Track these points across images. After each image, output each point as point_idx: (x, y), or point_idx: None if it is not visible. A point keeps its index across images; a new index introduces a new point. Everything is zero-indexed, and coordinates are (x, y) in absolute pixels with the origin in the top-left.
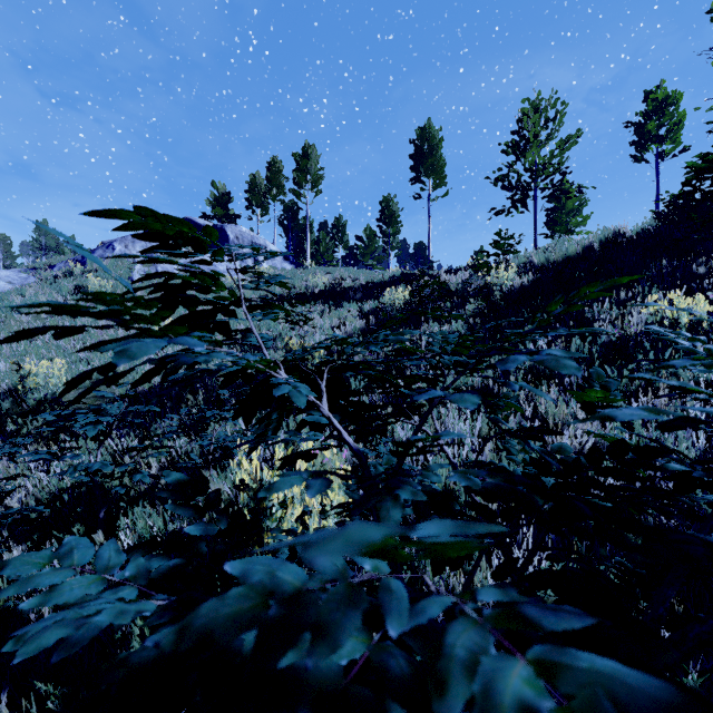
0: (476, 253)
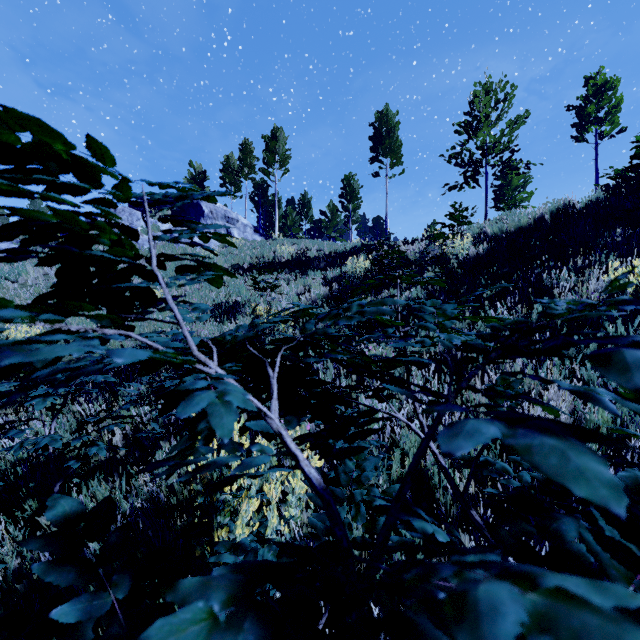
0: (429, 226)
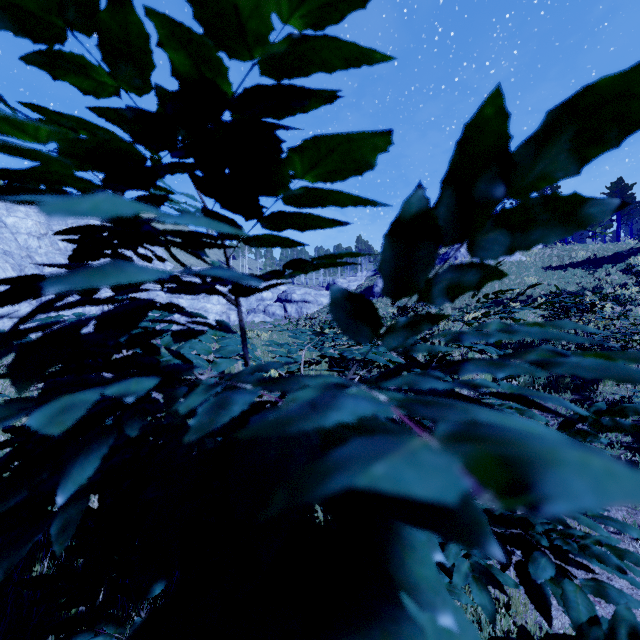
0: None
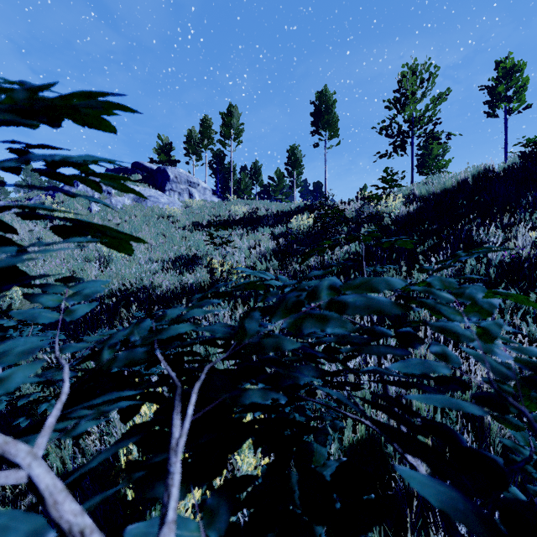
0: (361, 189)
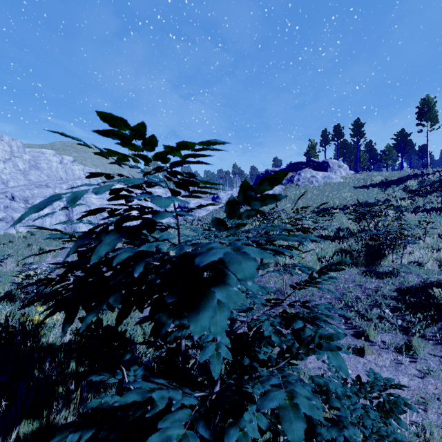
0: None
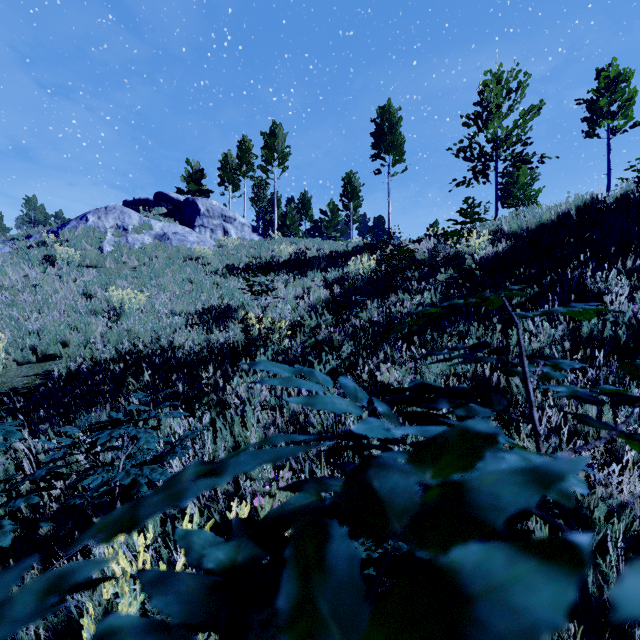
0: (431, 226)
